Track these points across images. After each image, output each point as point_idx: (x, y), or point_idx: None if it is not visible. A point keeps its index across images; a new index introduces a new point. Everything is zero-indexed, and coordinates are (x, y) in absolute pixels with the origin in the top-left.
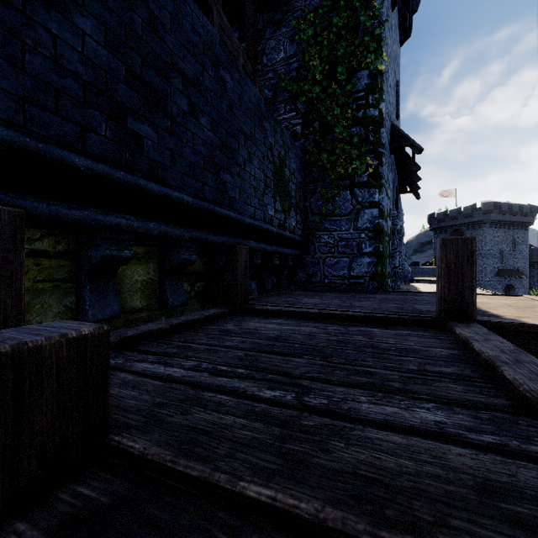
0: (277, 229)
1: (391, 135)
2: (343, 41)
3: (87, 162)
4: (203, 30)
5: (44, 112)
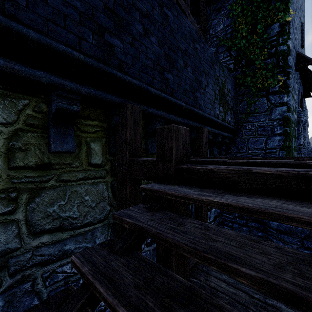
0: (221, 121)
1: (296, 60)
2: (261, 9)
3: (154, 90)
4: (188, 28)
5: (144, 74)
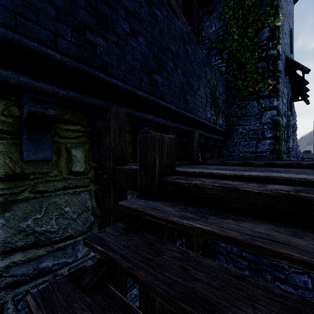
0: (212, 124)
1: (285, 64)
2: (252, 13)
3: (142, 93)
4: (179, 29)
5: (130, 75)
